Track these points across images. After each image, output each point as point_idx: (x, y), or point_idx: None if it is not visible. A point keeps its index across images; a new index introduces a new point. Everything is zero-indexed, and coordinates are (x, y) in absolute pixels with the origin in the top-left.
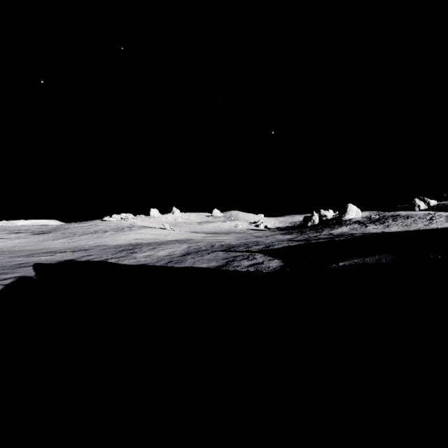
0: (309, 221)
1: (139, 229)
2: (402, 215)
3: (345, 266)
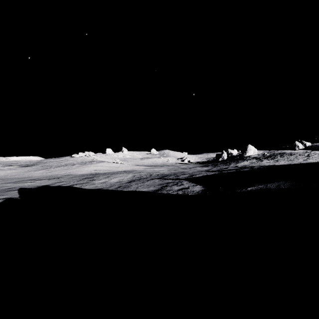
0: (220, 157)
1: (98, 163)
2: (287, 153)
3: (252, 190)
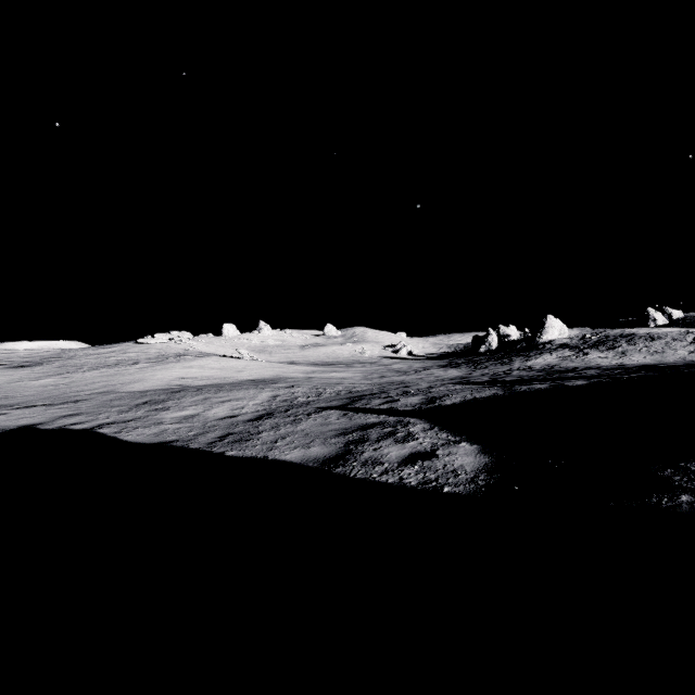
0: (482, 344)
1: (193, 360)
2: (640, 335)
3: None
